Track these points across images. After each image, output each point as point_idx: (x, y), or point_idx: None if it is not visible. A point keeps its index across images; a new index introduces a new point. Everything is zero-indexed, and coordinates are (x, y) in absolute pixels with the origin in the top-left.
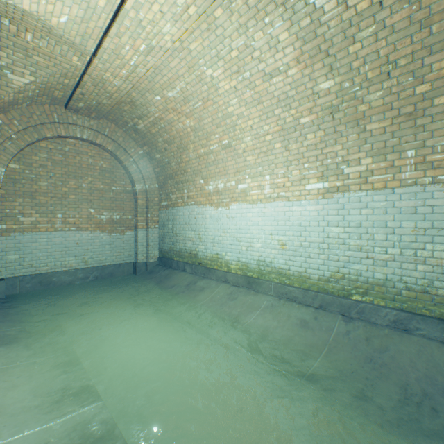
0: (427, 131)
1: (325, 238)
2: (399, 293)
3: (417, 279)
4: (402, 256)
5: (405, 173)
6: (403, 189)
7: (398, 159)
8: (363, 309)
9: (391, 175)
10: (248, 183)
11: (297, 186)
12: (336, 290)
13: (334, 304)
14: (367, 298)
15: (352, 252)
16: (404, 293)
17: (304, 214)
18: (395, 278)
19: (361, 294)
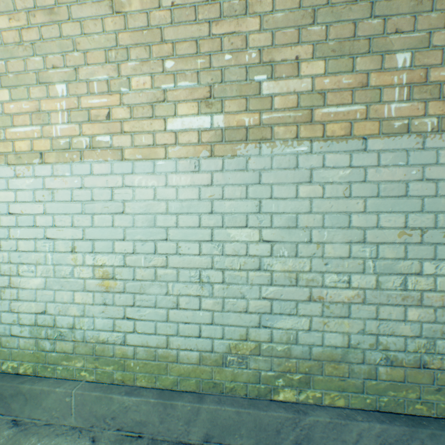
0: (439, 10)
1: (215, 256)
2: (375, 374)
3: (408, 339)
4: (379, 291)
5: (390, 104)
6: (385, 141)
7: (378, 71)
8: (310, 432)
9: (363, 106)
10: (2, 102)
11: (147, 119)
12: (243, 383)
13: (243, 429)
14: (310, 394)
15: (279, 289)
16: (384, 373)
17: (163, 194)
18: (367, 341)
19: (297, 386)
